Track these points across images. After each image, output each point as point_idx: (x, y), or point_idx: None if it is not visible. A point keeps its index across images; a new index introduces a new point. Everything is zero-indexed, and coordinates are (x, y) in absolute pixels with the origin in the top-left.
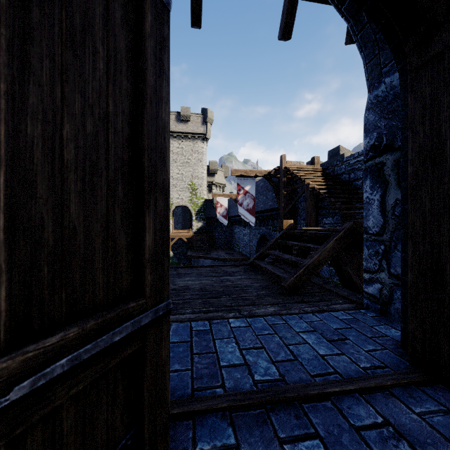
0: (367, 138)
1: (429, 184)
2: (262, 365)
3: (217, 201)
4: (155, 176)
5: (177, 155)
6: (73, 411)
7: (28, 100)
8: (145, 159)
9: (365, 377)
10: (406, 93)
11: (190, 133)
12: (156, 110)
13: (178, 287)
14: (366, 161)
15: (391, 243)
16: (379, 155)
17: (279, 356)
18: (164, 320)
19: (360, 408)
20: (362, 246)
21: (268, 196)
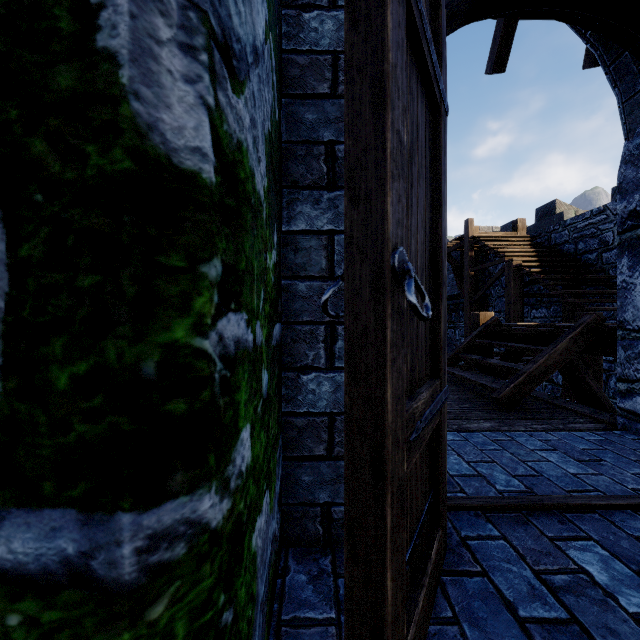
0: (623, 202)
1: None
2: (501, 478)
3: None
4: (443, 271)
5: None
6: (419, 455)
7: (412, 228)
8: (439, 258)
9: (638, 495)
10: None
11: None
12: (443, 212)
13: None
14: (622, 232)
15: None
16: None
17: (518, 470)
18: (445, 403)
19: (636, 522)
20: (611, 347)
21: None
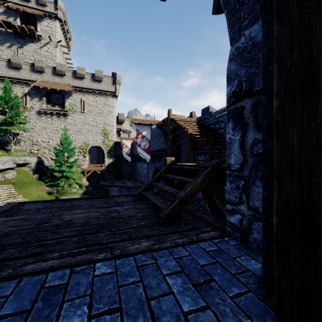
0: (229, 86)
1: (298, 118)
2: None
3: (123, 143)
4: None
5: (92, 106)
6: None
7: None
8: None
9: None
10: (269, 27)
11: (102, 90)
12: None
13: (62, 222)
14: (229, 106)
15: (250, 179)
16: (239, 100)
17: None
18: None
19: None
20: (225, 179)
21: (161, 140)
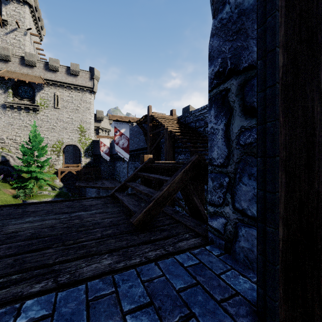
0: (212, 66)
1: None
2: None
3: (101, 141)
4: None
5: (67, 102)
6: None
7: None
8: None
9: None
10: None
11: (79, 85)
12: None
13: (0, 235)
14: (211, 90)
15: (236, 175)
16: (223, 82)
17: None
18: None
19: None
20: (206, 177)
21: (141, 138)
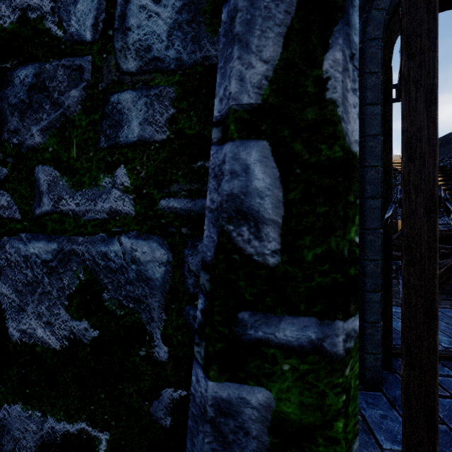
0: None
1: None
2: (443, 339)
3: None
4: None
5: None
6: None
7: None
8: None
9: None
10: None
11: None
12: None
13: None
14: None
15: None
16: None
17: None
18: None
19: None
20: None
21: None
